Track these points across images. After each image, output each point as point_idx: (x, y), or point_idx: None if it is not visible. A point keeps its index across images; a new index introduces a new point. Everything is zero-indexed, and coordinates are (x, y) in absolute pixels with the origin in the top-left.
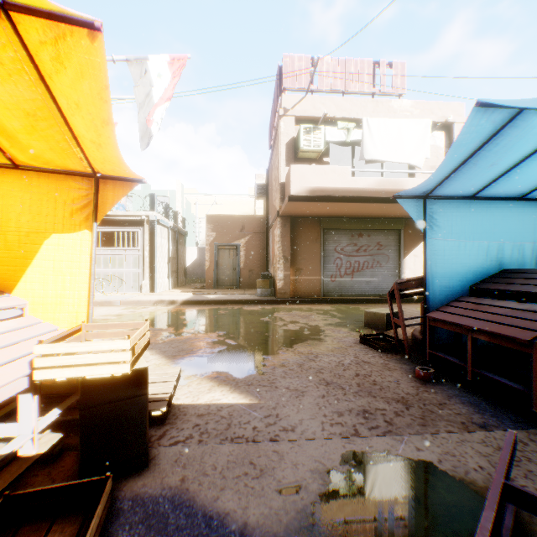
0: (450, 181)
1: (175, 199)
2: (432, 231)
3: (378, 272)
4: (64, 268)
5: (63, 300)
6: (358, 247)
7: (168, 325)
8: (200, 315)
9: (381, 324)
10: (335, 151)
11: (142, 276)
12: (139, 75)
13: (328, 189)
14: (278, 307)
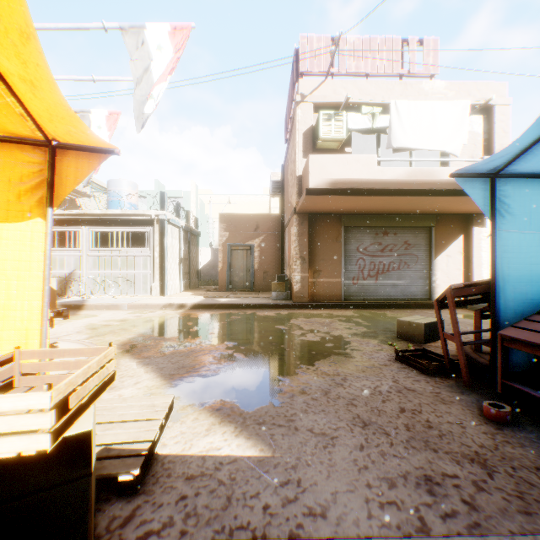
0: (535, 150)
1: (189, 199)
2: (502, 220)
3: (406, 274)
4: (8, 269)
5: (7, 313)
6: (383, 247)
7: (172, 334)
8: (209, 321)
9: (418, 335)
10: (356, 142)
11: (152, 278)
12: (135, 46)
13: (351, 181)
14: (294, 312)
